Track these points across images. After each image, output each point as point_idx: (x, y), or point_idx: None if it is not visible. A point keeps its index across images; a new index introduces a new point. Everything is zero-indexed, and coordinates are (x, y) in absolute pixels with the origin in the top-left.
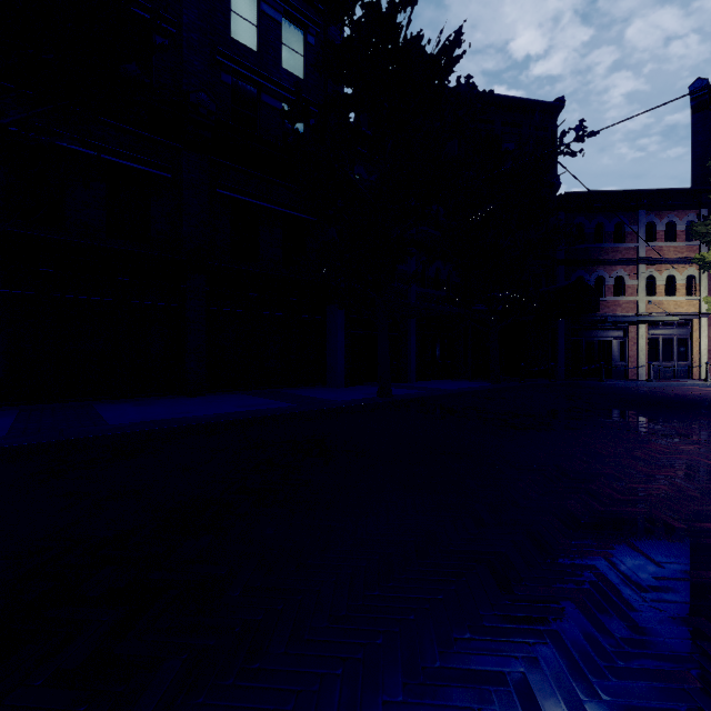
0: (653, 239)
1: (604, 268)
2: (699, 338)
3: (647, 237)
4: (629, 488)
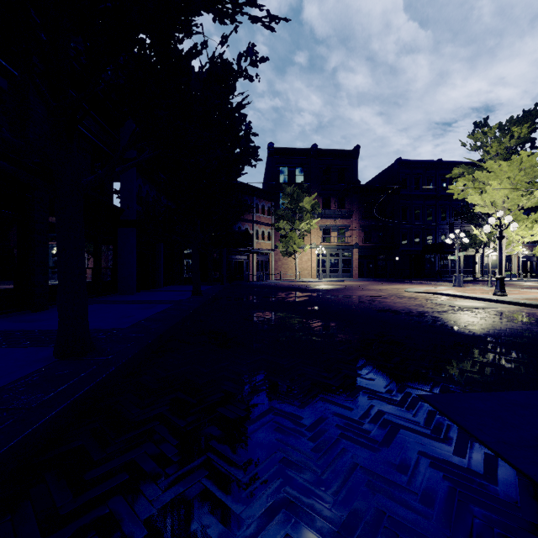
0: (258, 212)
1: (241, 222)
2: (271, 261)
3: (255, 210)
4: (362, 306)
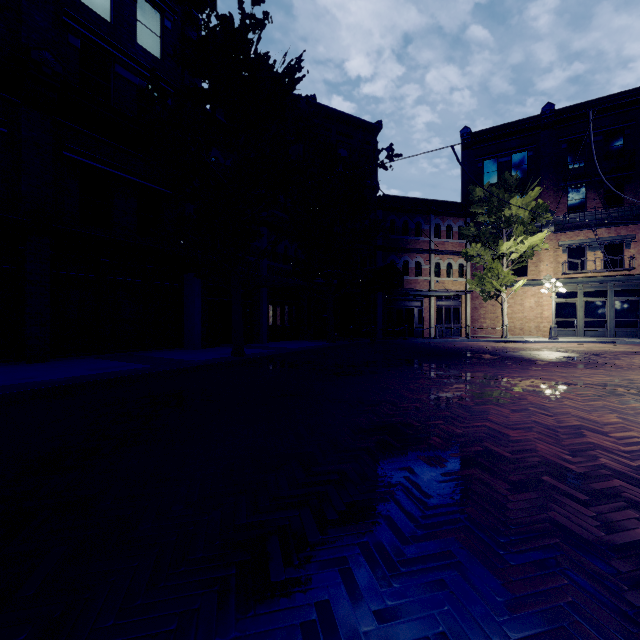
0: (439, 236)
1: (409, 254)
2: (466, 308)
3: (435, 234)
4: (398, 407)
